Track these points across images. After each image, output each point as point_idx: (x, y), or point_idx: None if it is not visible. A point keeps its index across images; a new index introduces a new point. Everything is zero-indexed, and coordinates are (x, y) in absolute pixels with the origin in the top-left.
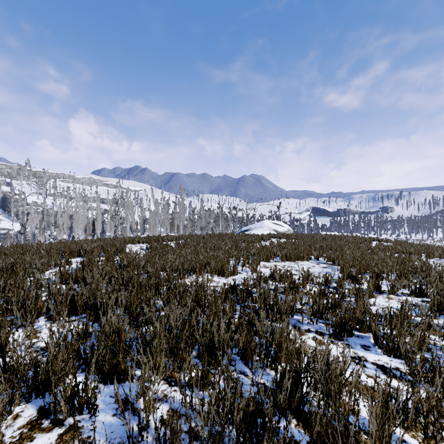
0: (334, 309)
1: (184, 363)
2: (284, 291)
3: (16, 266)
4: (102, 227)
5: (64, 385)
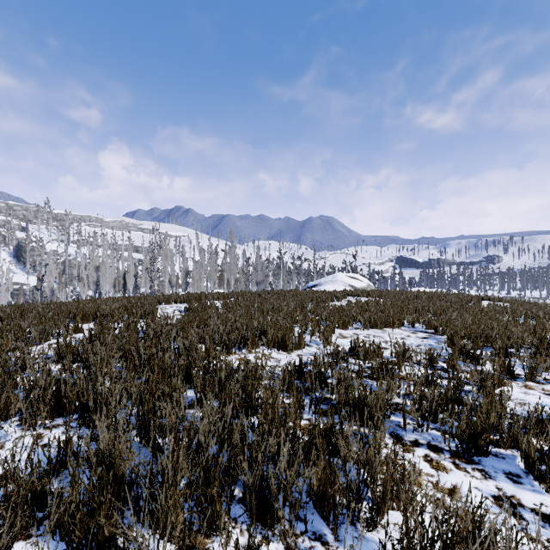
0: (451, 407)
1: (218, 521)
2: (371, 373)
3: (2, 335)
4: (135, 281)
5: None
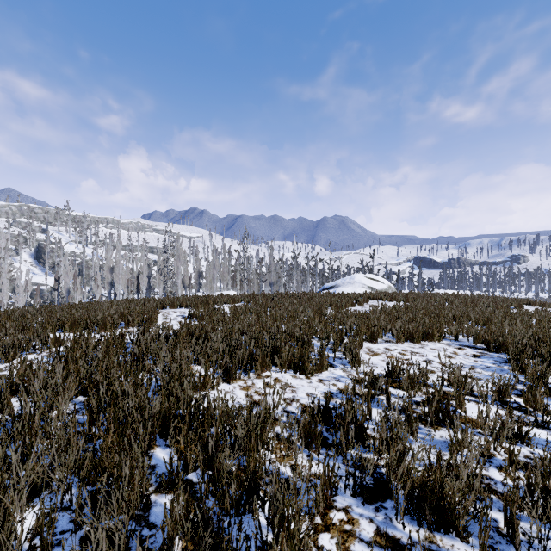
0: None
1: None
2: (423, 415)
3: None
4: (148, 282)
5: None
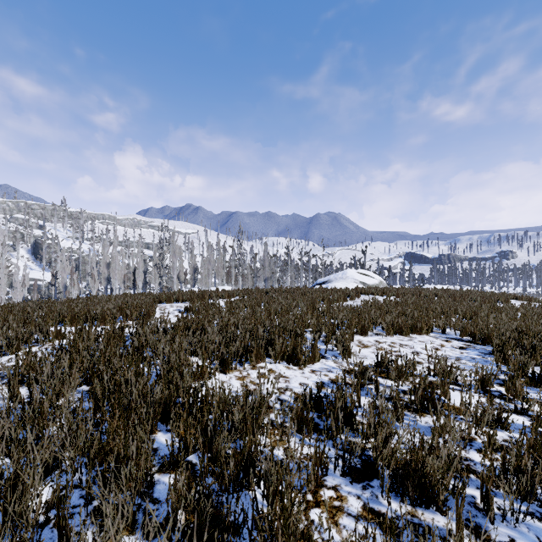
0: None
1: None
2: (410, 402)
3: None
4: (144, 277)
5: None
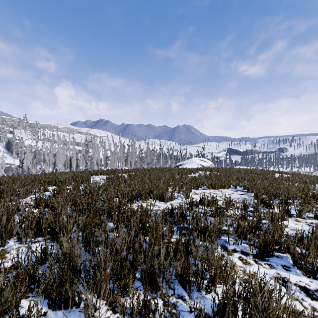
0: (254, 231)
1: (128, 288)
2: (211, 214)
3: (4, 193)
4: (76, 162)
5: (12, 315)
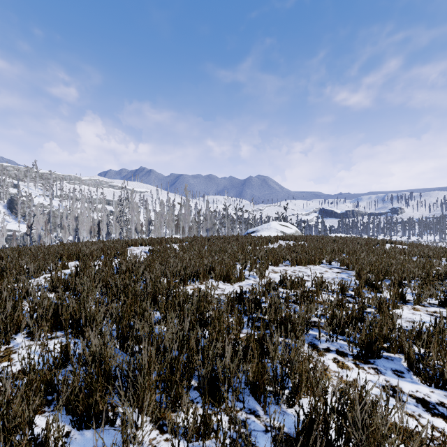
0: (355, 323)
1: (180, 400)
2: (296, 299)
3: (7, 271)
4: (107, 228)
5: (23, 435)
